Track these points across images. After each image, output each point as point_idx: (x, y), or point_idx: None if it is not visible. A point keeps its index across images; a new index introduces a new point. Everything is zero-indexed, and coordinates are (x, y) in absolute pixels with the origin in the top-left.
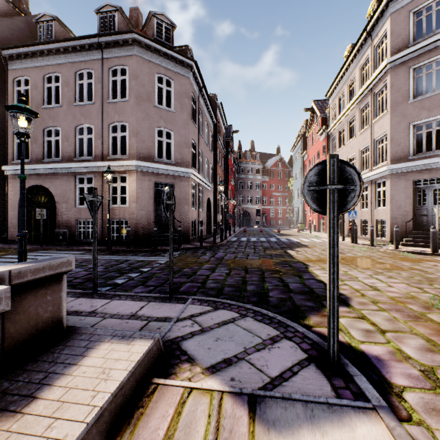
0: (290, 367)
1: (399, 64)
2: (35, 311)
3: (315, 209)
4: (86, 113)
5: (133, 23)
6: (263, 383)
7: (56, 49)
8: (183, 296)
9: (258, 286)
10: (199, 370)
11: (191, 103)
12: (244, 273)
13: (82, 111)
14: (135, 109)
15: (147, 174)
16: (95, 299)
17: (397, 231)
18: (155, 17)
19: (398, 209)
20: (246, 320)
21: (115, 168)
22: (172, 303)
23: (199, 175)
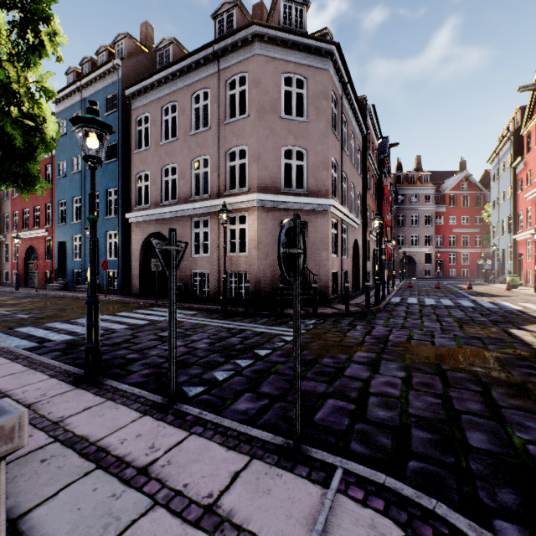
0: None
1: None
2: None
3: None
4: (202, 142)
5: None
6: None
7: (172, 75)
8: (323, 454)
9: (493, 436)
10: None
11: (331, 106)
12: (441, 383)
13: (197, 141)
14: (255, 126)
15: (271, 211)
16: (165, 424)
17: None
18: None
19: None
20: None
21: (232, 205)
22: (298, 476)
23: (342, 208)
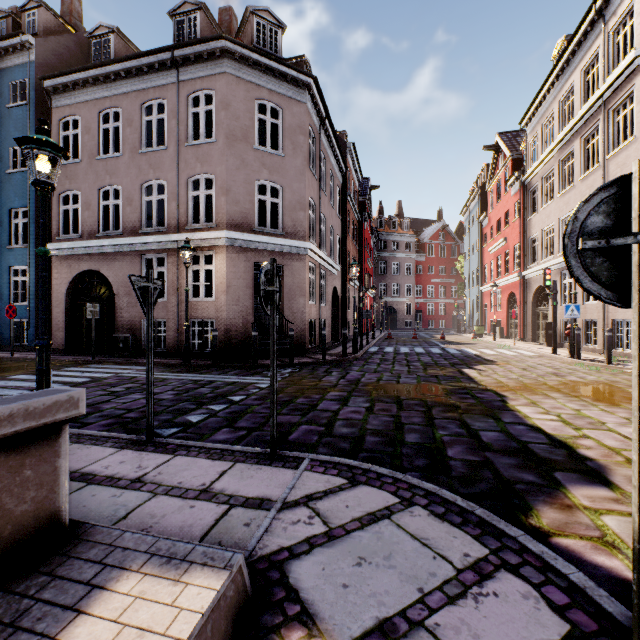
0: None
1: None
2: None
3: (599, 293)
4: (157, 164)
5: (224, 31)
6: None
7: (114, 74)
8: (295, 453)
9: (423, 435)
10: None
11: (308, 142)
12: (396, 408)
13: (150, 161)
14: (225, 154)
15: (243, 252)
16: (147, 453)
17: None
18: (255, 15)
19: None
20: (414, 514)
21: (196, 242)
22: (275, 467)
23: (320, 252)
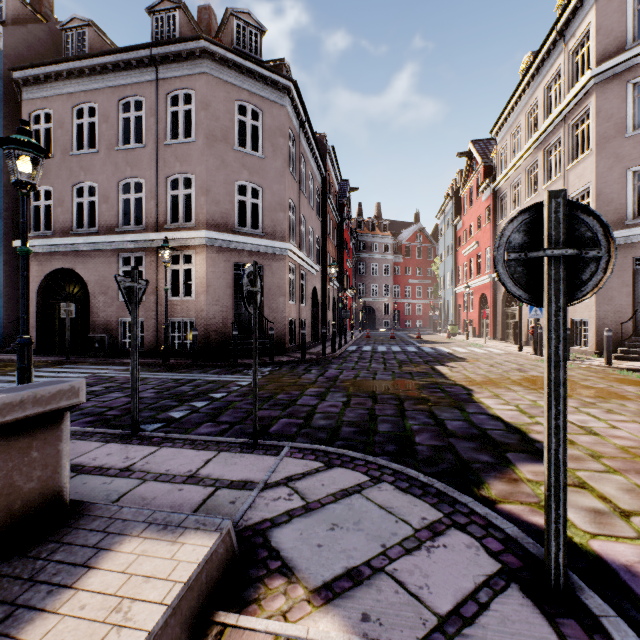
0: (472, 591)
1: (609, 77)
2: (6, 481)
3: (520, 295)
4: (134, 162)
5: (203, 29)
6: (425, 628)
7: (89, 68)
8: (276, 442)
9: (395, 425)
10: (301, 593)
11: (288, 144)
12: (371, 402)
13: (127, 159)
14: (204, 154)
15: (223, 252)
16: (133, 445)
17: (610, 336)
18: (235, 17)
19: (608, 302)
20: (381, 489)
21: (175, 242)
22: (257, 454)
23: (300, 253)
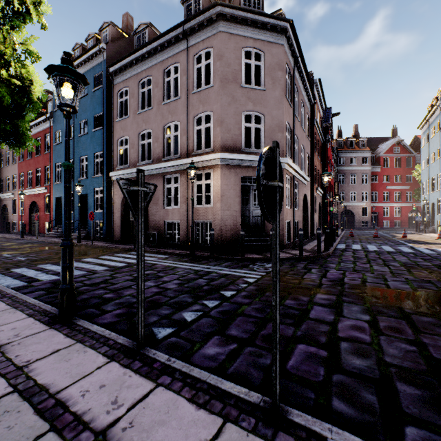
0: None
1: None
2: None
3: None
4: (173, 110)
5: None
6: None
7: (147, 53)
8: (307, 419)
9: None
10: None
11: (285, 76)
12: (409, 328)
13: (169, 109)
14: (219, 94)
15: (233, 168)
16: (131, 372)
17: None
18: None
19: None
20: None
21: (199, 164)
22: None
23: (294, 166)
